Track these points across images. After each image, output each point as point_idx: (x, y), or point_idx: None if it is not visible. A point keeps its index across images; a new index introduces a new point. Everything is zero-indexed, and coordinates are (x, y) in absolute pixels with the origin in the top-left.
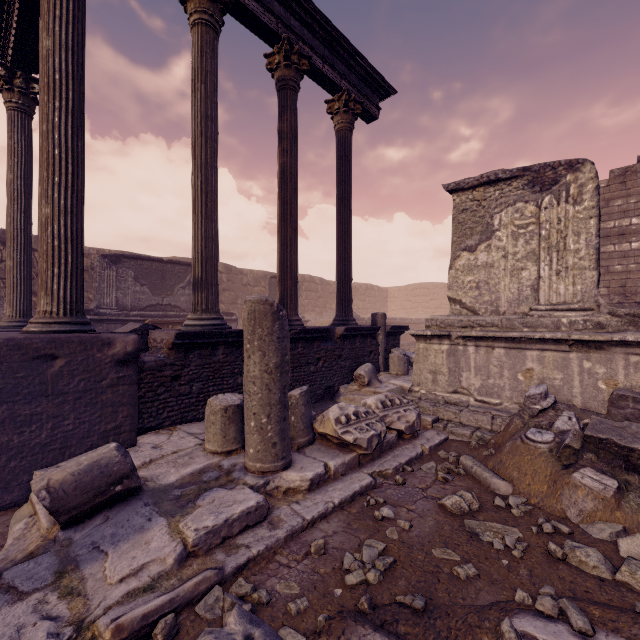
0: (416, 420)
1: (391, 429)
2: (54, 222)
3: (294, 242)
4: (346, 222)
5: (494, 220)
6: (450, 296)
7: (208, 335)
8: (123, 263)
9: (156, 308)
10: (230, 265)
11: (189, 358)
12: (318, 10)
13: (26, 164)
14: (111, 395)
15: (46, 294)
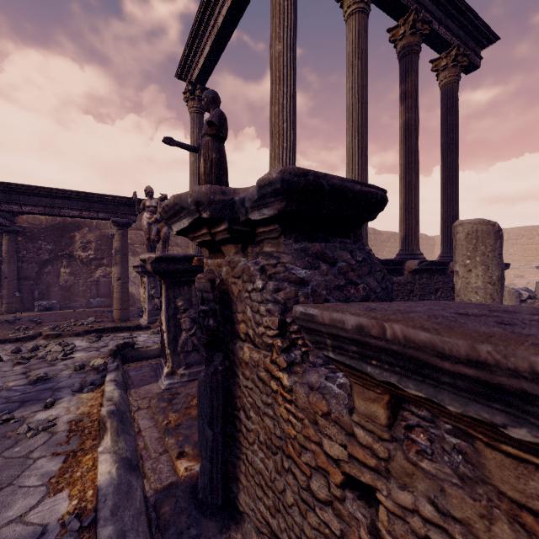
0: None
1: None
2: None
3: (417, 186)
4: (453, 167)
5: None
6: None
7: None
8: None
9: None
10: None
11: None
12: None
13: None
14: None
15: None
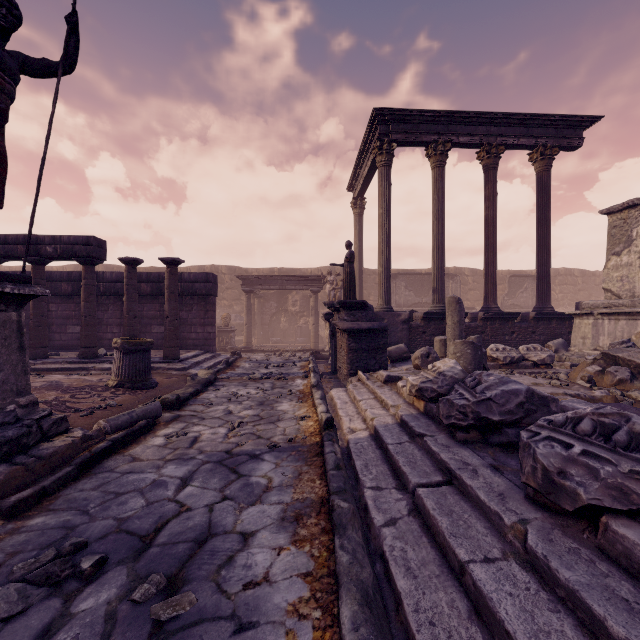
0: (546, 357)
1: (530, 361)
2: (382, 273)
3: (493, 260)
4: (543, 237)
5: (632, 233)
6: (603, 287)
7: (438, 314)
8: (399, 278)
9: (417, 305)
10: (475, 269)
11: (430, 324)
12: (510, 113)
13: (361, 239)
14: (400, 334)
15: (380, 298)
